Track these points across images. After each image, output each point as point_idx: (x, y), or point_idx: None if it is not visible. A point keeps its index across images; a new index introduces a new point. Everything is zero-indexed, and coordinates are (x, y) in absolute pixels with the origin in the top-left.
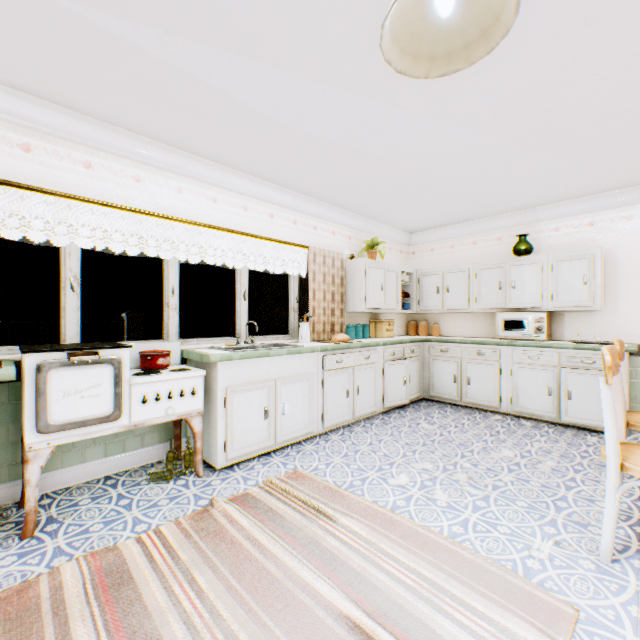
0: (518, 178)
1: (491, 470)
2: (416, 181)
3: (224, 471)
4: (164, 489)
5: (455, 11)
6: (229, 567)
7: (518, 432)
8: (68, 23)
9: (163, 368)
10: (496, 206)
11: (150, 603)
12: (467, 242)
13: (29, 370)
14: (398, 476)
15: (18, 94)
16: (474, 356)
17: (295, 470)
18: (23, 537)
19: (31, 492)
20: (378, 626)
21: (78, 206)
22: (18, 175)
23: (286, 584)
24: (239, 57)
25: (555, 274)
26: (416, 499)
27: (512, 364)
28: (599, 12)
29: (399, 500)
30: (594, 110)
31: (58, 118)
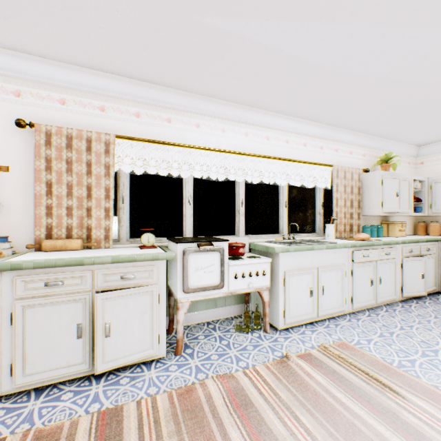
0: None
1: None
2: None
3: (283, 331)
4: (246, 338)
5: None
6: (322, 415)
7: None
8: (206, 34)
9: (241, 255)
10: None
11: (272, 427)
12: None
13: (179, 253)
14: None
15: (166, 89)
16: None
17: (341, 341)
18: (176, 354)
19: (180, 327)
20: None
21: (192, 152)
22: (165, 137)
23: None
24: (316, 23)
25: None
26: None
27: None
28: None
29: None
30: None
31: (184, 99)
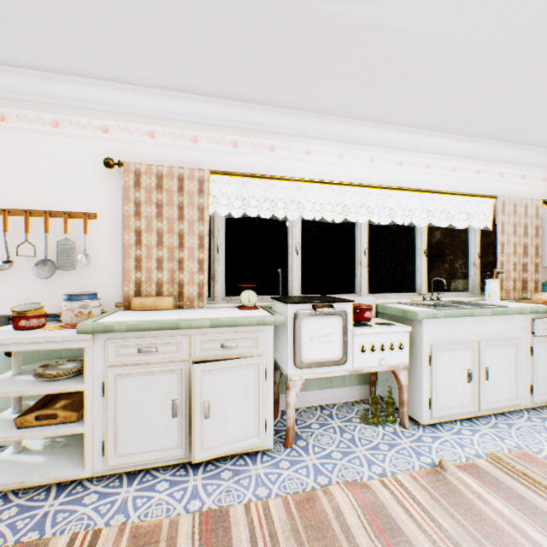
0: None
1: None
2: None
3: (427, 428)
4: (376, 432)
5: None
6: None
7: None
8: (329, 28)
9: (367, 320)
10: None
11: None
12: None
13: (289, 317)
14: None
15: (270, 109)
16: None
17: (522, 450)
18: (285, 446)
19: (290, 412)
20: None
21: (301, 187)
22: (267, 170)
23: None
24: None
25: None
26: None
27: None
28: None
29: None
30: None
31: (291, 120)
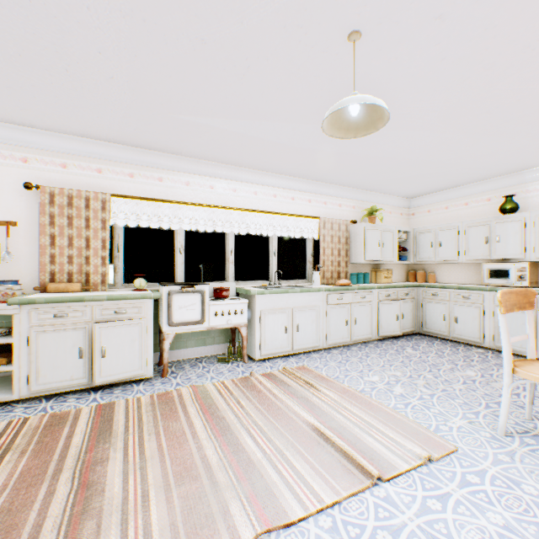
0: (489, 153)
1: (447, 381)
2: (399, 165)
3: (259, 362)
4: (226, 366)
5: (363, 108)
6: (257, 400)
7: (491, 362)
8: (183, 124)
9: (225, 297)
10: (480, 173)
11: (219, 406)
12: (459, 203)
13: (165, 294)
14: (372, 376)
15: (158, 153)
16: (460, 299)
17: (302, 365)
18: (162, 376)
19: (166, 355)
20: (327, 429)
21: (183, 207)
22: (157, 194)
23: (285, 410)
24: (264, 122)
25: (537, 229)
26: (379, 389)
27: (494, 307)
28: (491, 62)
29: (366, 388)
30: (530, 106)
31: (174, 161)
